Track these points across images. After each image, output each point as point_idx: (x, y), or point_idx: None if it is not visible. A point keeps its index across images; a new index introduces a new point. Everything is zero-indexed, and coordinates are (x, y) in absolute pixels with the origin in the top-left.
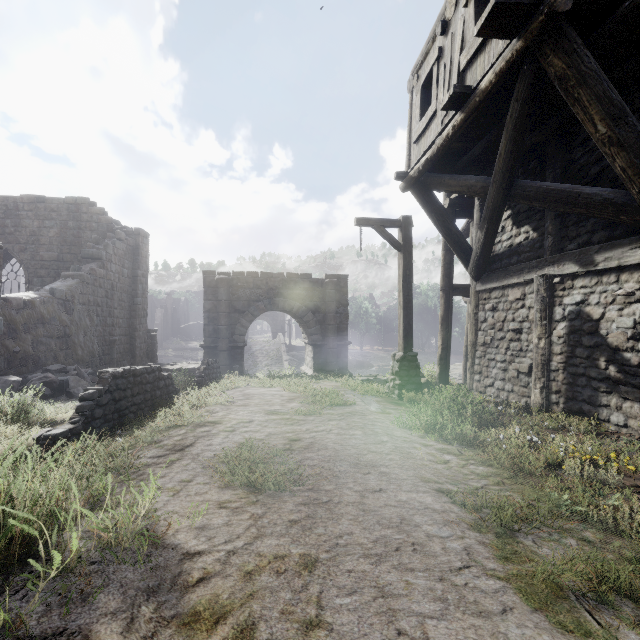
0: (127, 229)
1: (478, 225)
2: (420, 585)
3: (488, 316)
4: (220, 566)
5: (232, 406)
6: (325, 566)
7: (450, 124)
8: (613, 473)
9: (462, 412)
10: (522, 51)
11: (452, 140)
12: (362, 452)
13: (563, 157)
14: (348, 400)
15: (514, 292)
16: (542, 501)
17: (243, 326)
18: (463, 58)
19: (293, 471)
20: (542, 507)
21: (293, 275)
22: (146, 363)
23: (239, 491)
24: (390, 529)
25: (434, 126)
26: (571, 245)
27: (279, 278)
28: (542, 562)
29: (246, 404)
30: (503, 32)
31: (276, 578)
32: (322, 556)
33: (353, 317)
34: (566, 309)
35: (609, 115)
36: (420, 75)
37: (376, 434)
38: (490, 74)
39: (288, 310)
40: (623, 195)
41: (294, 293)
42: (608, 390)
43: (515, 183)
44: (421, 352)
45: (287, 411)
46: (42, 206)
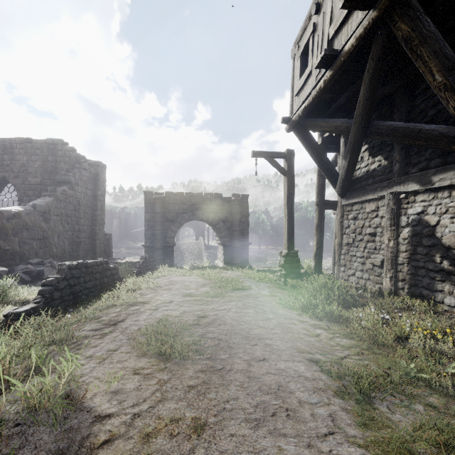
0: (90, 162)
1: (343, 156)
2: (290, 452)
3: (351, 223)
4: (123, 429)
5: (159, 290)
6: (210, 430)
7: (322, 79)
8: (450, 346)
9: (331, 295)
10: (376, 19)
11: (323, 92)
12: (252, 327)
13: (407, 103)
14: (245, 286)
15: (370, 205)
16: (394, 369)
17: (173, 231)
18: (331, 29)
19: (196, 343)
20: (394, 375)
21: (209, 194)
22: (104, 258)
23: (152, 359)
24: (268, 395)
25: (310, 82)
26: (413, 169)
27: (199, 197)
28: (396, 428)
29: (170, 288)
30: (362, 5)
31: (167, 441)
32: (209, 420)
33: (253, 225)
34: (410, 218)
35: (444, 67)
36: (300, 45)
37: (264, 312)
38: (352, 39)
39: (205, 220)
40: (454, 130)
41: (210, 207)
42: (442, 279)
43: (371, 123)
44: (302, 250)
45: (199, 294)
46: (30, 145)
